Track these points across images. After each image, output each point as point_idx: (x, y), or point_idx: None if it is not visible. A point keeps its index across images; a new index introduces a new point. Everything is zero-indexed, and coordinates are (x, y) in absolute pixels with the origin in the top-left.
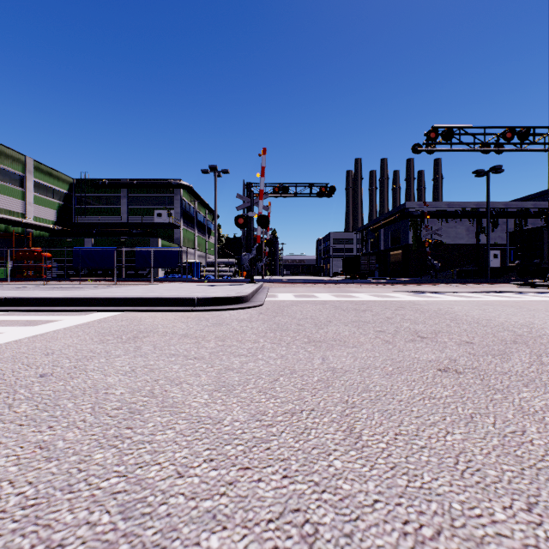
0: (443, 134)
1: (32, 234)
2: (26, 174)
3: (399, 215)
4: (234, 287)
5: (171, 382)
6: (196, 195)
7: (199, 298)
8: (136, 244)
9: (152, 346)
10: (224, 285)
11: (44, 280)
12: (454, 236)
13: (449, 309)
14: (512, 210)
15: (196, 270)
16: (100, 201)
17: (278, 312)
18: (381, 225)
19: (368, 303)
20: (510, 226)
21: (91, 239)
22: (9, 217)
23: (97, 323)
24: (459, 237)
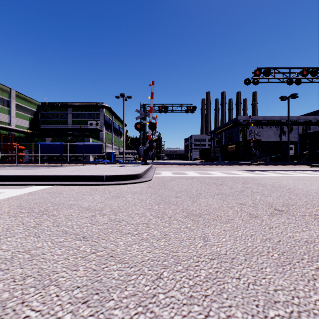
0: (264, 72)
1: (14, 135)
2: (10, 99)
3: (233, 124)
4: (133, 167)
5: (39, 281)
6: (112, 112)
7: (107, 176)
8: (77, 141)
9: (52, 221)
10: (127, 166)
11: (16, 162)
12: (266, 136)
13: (280, 183)
14: (301, 121)
15: (113, 157)
16: (56, 115)
17: (161, 186)
18: (222, 130)
19: (222, 178)
20: (300, 130)
21: (49, 138)
22: (0, 125)
23: (26, 196)
24: (269, 137)
